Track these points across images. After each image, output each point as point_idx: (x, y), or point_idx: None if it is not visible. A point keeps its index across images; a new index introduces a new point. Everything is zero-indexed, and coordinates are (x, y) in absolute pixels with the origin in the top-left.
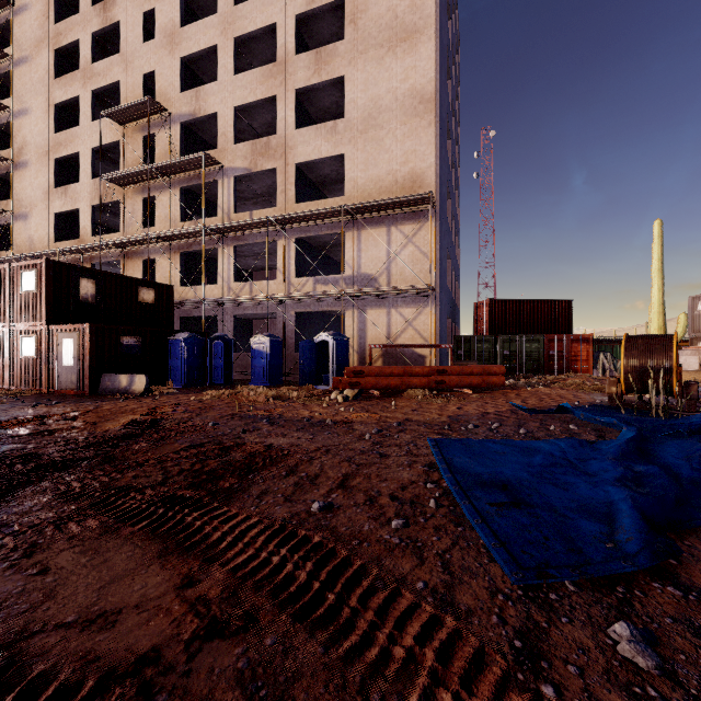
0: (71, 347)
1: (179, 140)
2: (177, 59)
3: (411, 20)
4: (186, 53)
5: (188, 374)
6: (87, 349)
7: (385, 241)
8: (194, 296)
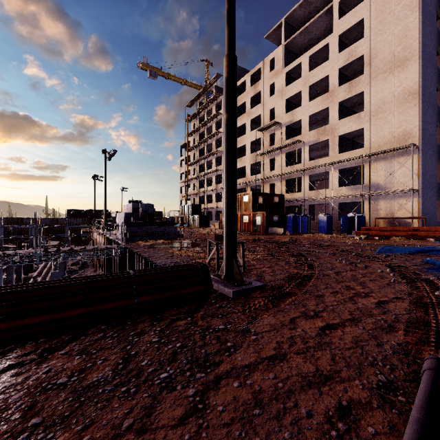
0: (259, 219)
1: (284, 134)
2: (284, 100)
3: (403, 55)
4: (288, 97)
5: (294, 229)
6: (265, 220)
7: (387, 167)
8: (291, 197)
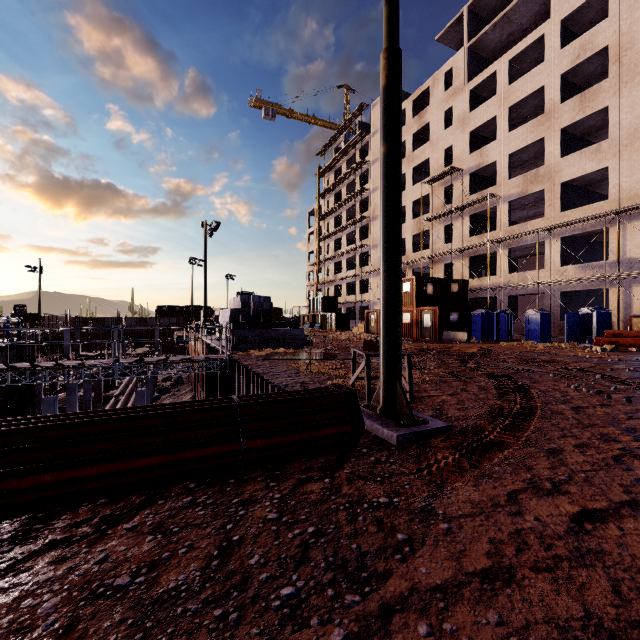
0: (428, 318)
1: (468, 185)
2: (467, 134)
3: None
4: (473, 128)
5: (484, 333)
6: (437, 319)
7: None
8: (478, 284)
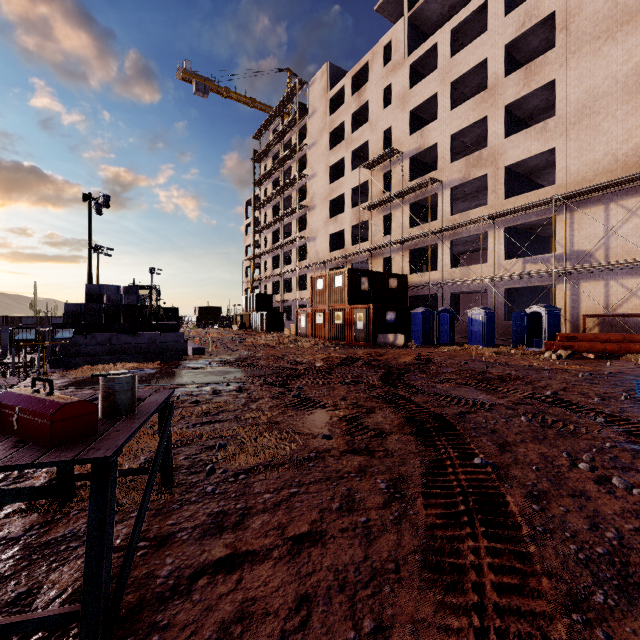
0: (361, 318)
1: (408, 170)
2: (407, 113)
3: (635, 0)
4: (414, 106)
5: (424, 335)
6: (371, 319)
7: (601, 218)
8: (419, 280)
